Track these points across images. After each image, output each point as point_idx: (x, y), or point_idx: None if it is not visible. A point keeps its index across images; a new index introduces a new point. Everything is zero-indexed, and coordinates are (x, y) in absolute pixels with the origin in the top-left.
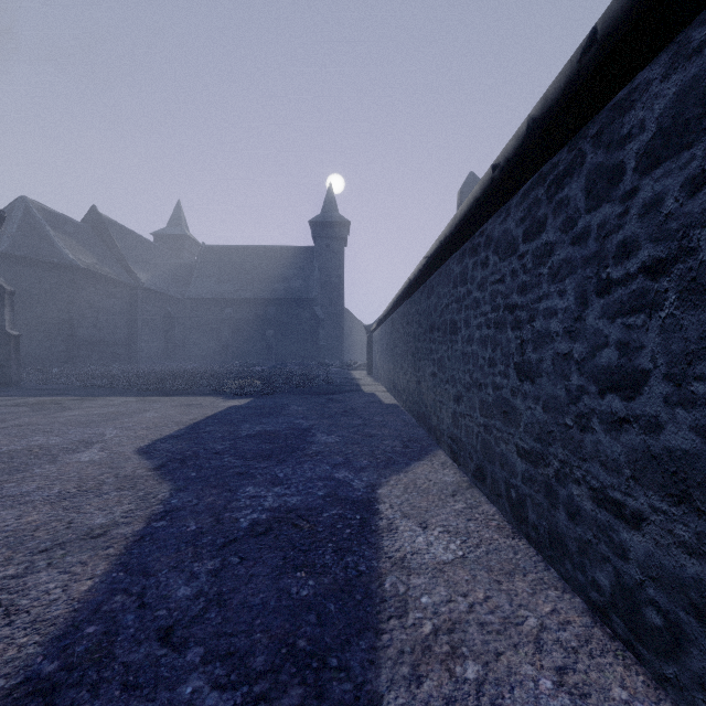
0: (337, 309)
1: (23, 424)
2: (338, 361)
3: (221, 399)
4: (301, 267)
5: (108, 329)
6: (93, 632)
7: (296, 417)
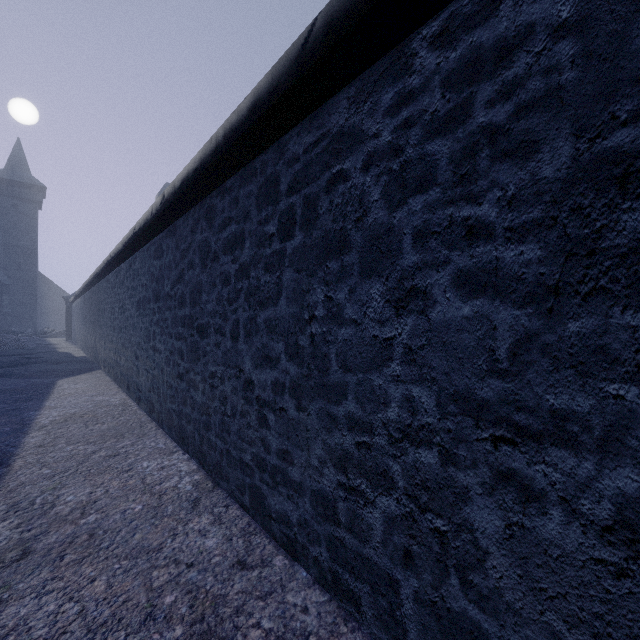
0: (28, 274)
1: None
2: (29, 329)
3: None
4: None
5: None
6: None
7: None
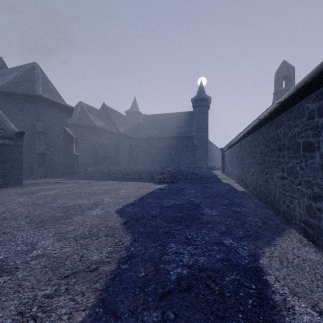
0: (204, 140)
1: (75, 192)
2: (205, 165)
3: (153, 184)
4: (187, 121)
5: (109, 152)
6: None
7: (190, 196)
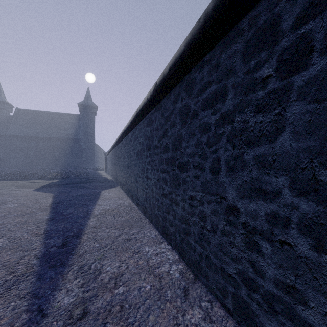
0: (91, 144)
1: None
2: (92, 167)
3: (46, 180)
4: (74, 124)
5: None
6: (58, 201)
7: (78, 183)
